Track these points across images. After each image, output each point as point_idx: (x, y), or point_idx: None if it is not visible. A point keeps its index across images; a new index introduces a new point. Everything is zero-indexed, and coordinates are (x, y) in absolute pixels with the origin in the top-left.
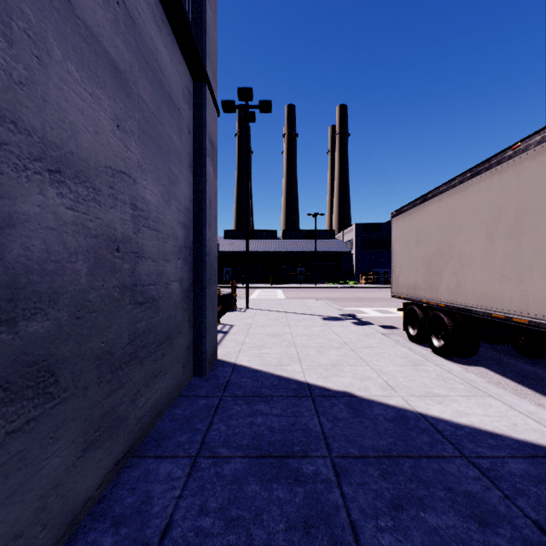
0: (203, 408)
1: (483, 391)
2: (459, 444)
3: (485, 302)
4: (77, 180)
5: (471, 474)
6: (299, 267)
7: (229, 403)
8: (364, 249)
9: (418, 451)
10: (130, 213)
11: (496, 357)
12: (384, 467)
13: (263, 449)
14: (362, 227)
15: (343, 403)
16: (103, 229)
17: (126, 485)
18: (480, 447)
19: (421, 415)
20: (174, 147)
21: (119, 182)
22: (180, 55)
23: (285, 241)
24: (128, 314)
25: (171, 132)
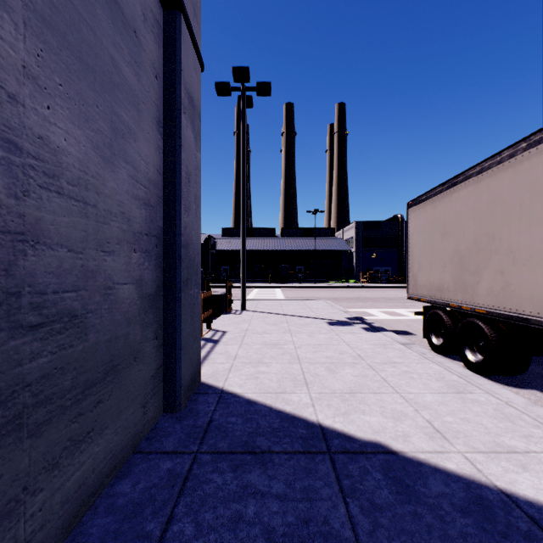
0: (165, 479)
1: None
2: None
3: None
4: None
5: None
6: (298, 265)
7: (205, 469)
8: (365, 247)
9: None
10: None
11: None
12: None
13: None
14: (362, 224)
15: (378, 467)
16: None
17: None
18: None
19: (507, 496)
20: (124, 82)
21: None
22: None
23: (284, 238)
24: None
25: (118, 57)
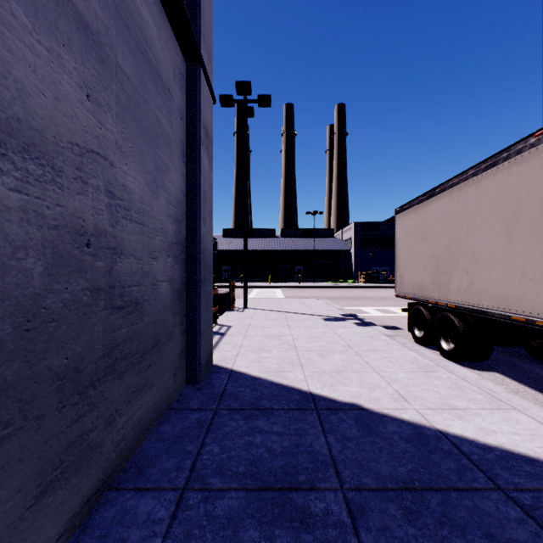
0: (195, 424)
1: (506, 402)
2: (491, 472)
3: (502, 303)
4: (26, 155)
5: (513, 515)
6: (297, 265)
7: (224, 418)
8: (363, 248)
9: (445, 482)
10: (105, 202)
11: (509, 360)
12: (407, 504)
13: (262, 478)
14: (361, 225)
15: (352, 417)
16: (67, 219)
17: (96, 531)
18: (517, 476)
19: (441, 433)
20: (163, 131)
21: (89, 164)
22: (170, 30)
23: (284, 239)
24: (102, 321)
25: (160, 114)
